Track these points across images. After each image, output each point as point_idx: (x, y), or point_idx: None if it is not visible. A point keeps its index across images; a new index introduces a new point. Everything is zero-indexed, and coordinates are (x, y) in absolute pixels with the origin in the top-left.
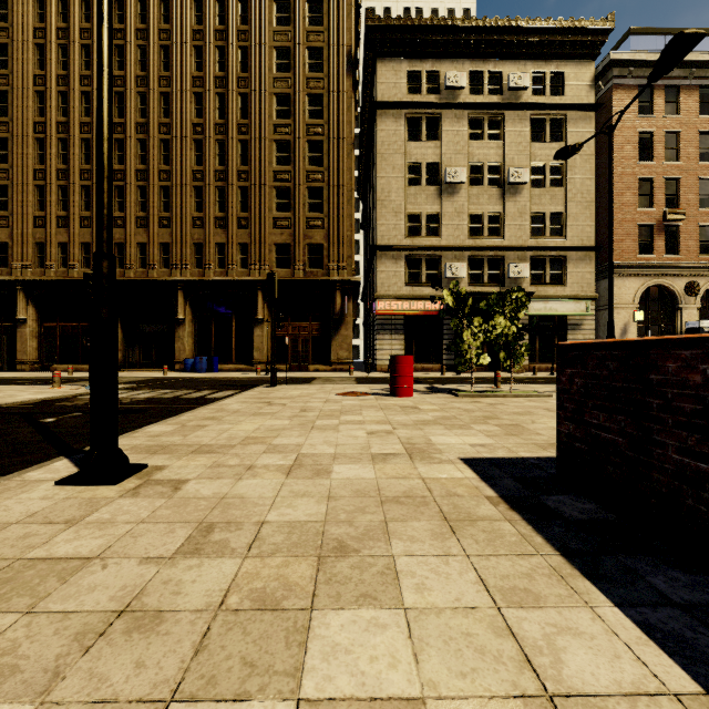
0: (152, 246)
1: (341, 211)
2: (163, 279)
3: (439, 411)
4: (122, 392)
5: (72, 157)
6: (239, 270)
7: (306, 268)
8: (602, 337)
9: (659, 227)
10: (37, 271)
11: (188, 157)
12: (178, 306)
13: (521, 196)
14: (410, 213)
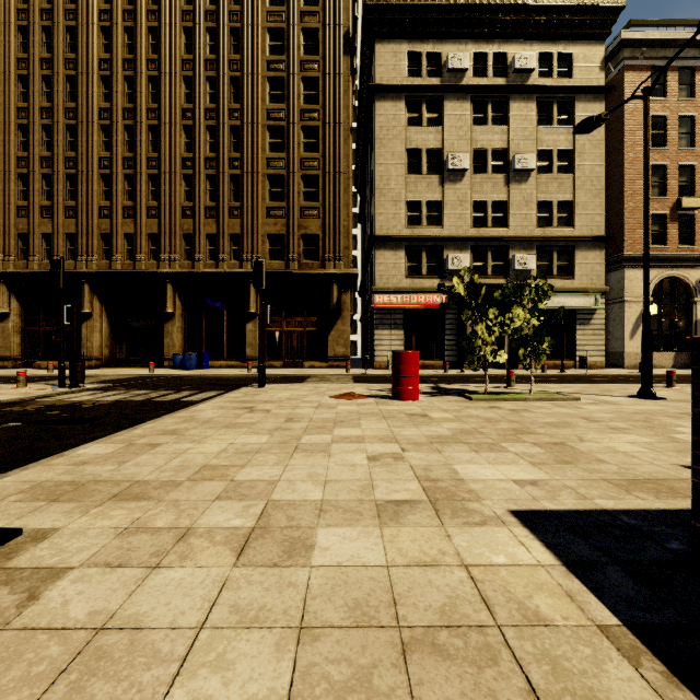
0: (139, 237)
1: (338, 199)
2: (151, 272)
3: (455, 421)
4: (91, 393)
5: (56, 144)
6: (231, 262)
7: (301, 260)
8: (611, 332)
9: (673, 216)
10: (19, 264)
11: (178, 144)
12: (167, 299)
13: (527, 184)
14: (410, 202)
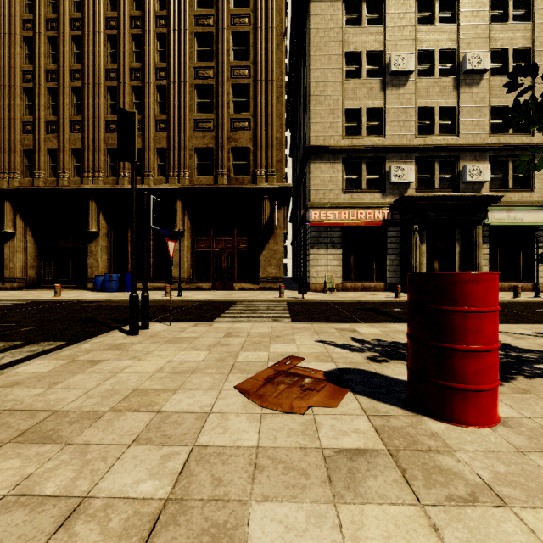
0: (62, 152)
1: (270, 109)
2: (72, 188)
3: None
4: None
5: None
6: (157, 178)
7: (230, 175)
8: None
9: None
10: None
11: (101, 54)
12: (90, 218)
13: (479, 87)
14: (348, 110)
